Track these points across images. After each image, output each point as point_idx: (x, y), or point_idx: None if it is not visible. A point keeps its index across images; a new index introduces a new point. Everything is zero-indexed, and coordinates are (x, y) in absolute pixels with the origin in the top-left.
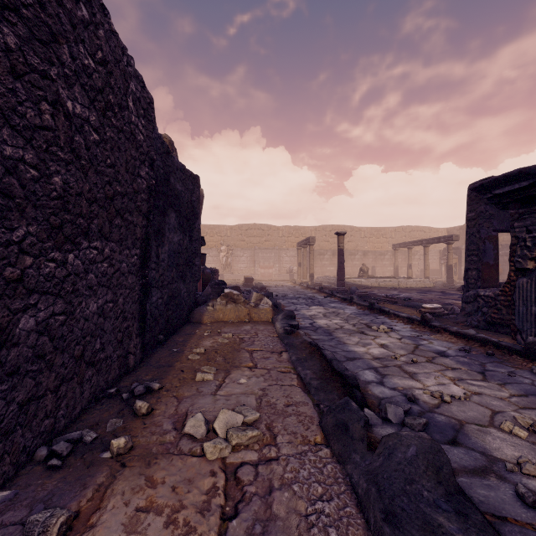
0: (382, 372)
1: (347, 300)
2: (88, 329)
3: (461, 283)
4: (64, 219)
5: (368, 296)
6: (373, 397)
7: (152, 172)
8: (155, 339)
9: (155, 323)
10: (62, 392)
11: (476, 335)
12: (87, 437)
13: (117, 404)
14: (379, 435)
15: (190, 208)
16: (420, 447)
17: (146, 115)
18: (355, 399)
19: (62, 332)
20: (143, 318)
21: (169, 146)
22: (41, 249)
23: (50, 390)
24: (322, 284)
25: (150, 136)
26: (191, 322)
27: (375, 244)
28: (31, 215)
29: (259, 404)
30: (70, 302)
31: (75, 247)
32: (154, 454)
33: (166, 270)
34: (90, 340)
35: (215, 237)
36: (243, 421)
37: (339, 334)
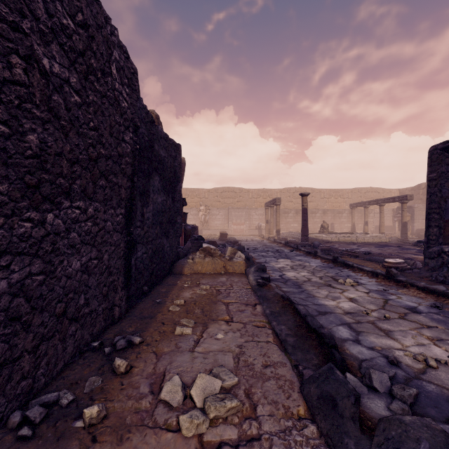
0: (356, 328)
1: (312, 253)
2: (71, 286)
3: (414, 238)
4: (42, 179)
5: (330, 250)
6: (351, 357)
7: (136, 138)
8: (140, 290)
9: (140, 276)
10: (41, 351)
11: (446, 291)
12: (63, 400)
13: (99, 358)
14: (368, 409)
15: (173, 173)
16: (433, 444)
17: (130, 85)
18: (334, 360)
19: (41, 292)
20: (128, 272)
21: (155, 120)
22: (14, 208)
23: (27, 351)
24: (287, 239)
25: (134, 103)
26: (173, 273)
27: (333, 203)
28: (1, 173)
29: (236, 364)
30: (50, 262)
31: (55, 207)
32: (127, 425)
33: (150, 227)
34: (74, 296)
35: (195, 198)
36: (221, 386)
37: (308, 287)
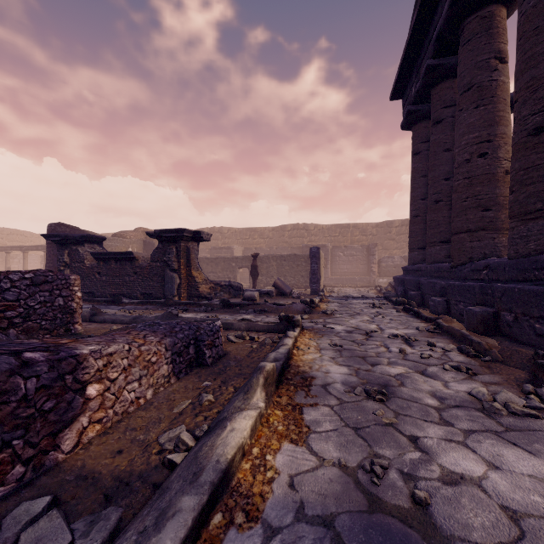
0: None
1: None
2: None
3: None
4: None
5: None
6: None
7: None
8: None
9: None
10: None
11: None
12: None
13: None
14: None
15: None
16: None
17: None
18: None
19: None
20: None
21: None
22: None
23: None
24: None
25: None
26: None
27: None
28: None
29: None
30: None
31: None
32: None
33: None
34: None
35: None
36: None
37: None
